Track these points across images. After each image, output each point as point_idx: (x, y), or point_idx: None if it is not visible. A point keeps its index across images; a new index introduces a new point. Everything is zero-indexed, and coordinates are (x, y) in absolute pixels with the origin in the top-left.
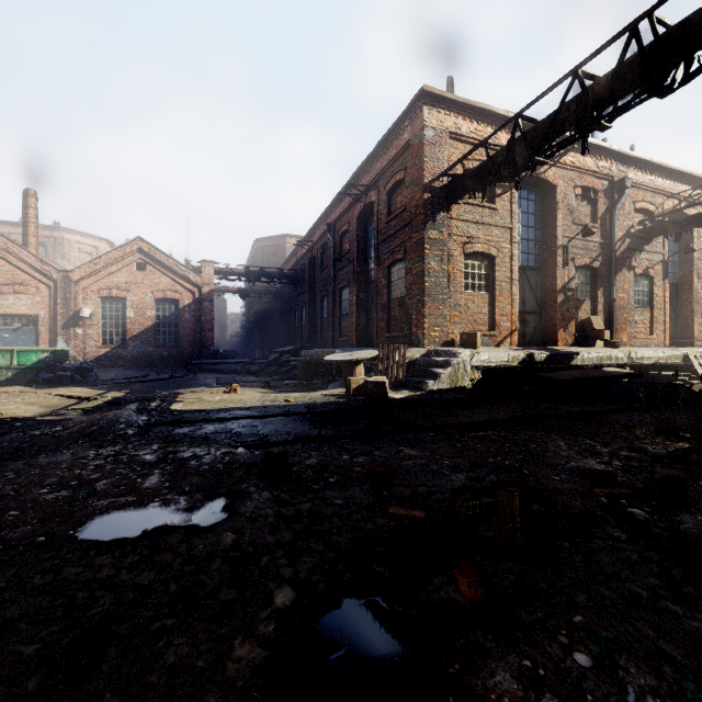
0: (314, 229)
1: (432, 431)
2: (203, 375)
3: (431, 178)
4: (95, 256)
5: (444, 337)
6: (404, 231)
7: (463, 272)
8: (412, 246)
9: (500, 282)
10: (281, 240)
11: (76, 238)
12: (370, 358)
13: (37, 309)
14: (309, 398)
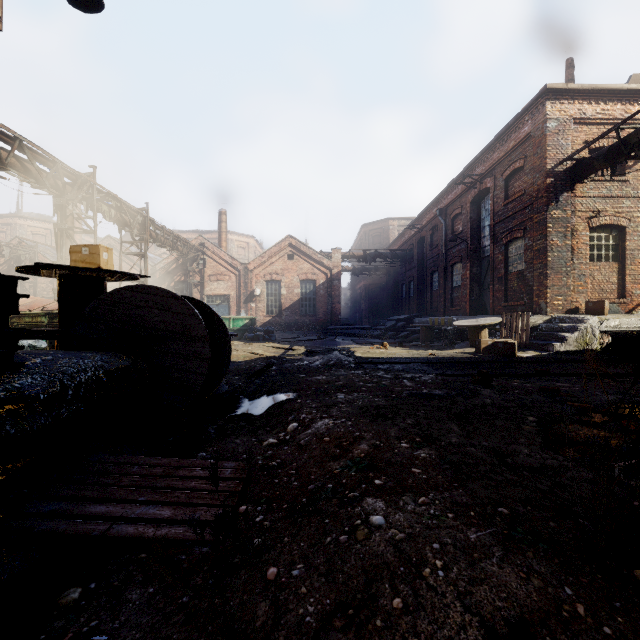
0: (423, 214)
1: (573, 376)
2: (339, 337)
3: (554, 164)
4: (247, 249)
5: (568, 305)
6: (523, 213)
7: (588, 245)
8: (533, 225)
9: (632, 251)
10: (385, 223)
11: (236, 238)
12: (491, 324)
13: (229, 291)
14: (447, 354)
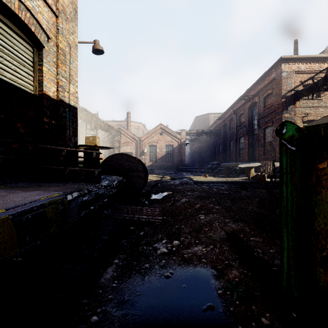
0: (226, 112)
1: None
2: (185, 172)
3: (285, 92)
4: (138, 129)
5: None
6: (272, 114)
7: None
8: (276, 120)
9: None
10: (207, 116)
11: (133, 124)
12: (256, 166)
13: (132, 150)
14: (234, 179)
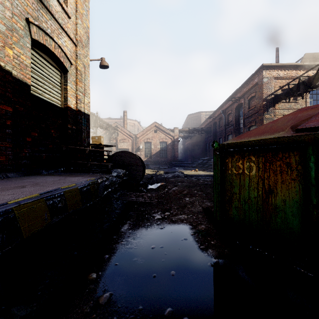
0: (215, 112)
1: None
2: (177, 167)
3: (266, 96)
4: (134, 126)
5: None
6: (255, 115)
7: None
8: (258, 121)
9: None
10: (199, 114)
11: (129, 121)
12: None
13: (128, 147)
14: None
